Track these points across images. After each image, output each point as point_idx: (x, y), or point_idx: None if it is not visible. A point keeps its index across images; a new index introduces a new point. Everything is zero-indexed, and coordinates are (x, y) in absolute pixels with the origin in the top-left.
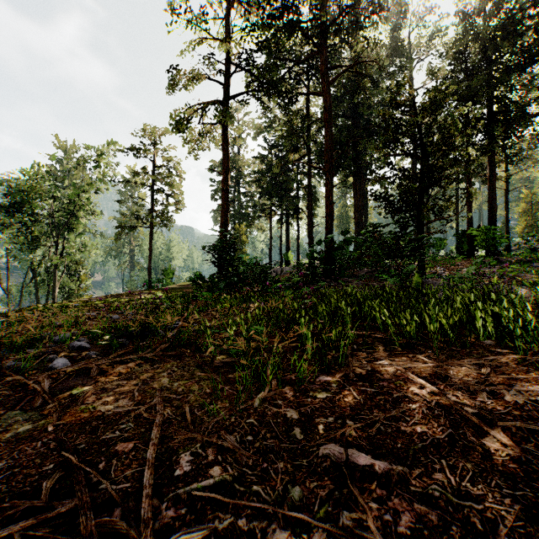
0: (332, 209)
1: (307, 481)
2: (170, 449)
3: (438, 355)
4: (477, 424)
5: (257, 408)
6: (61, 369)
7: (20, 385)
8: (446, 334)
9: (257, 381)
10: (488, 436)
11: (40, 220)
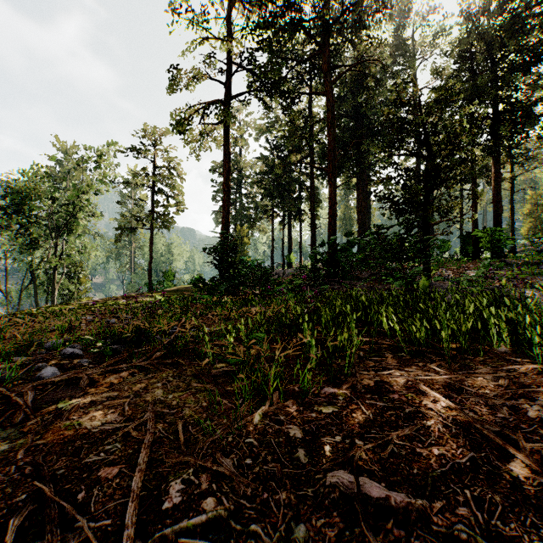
0: (335, 210)
1: (313, 517)
2: (159, 475)
3: (450, 364)
4: (501, 445)
5: (257, 425)
6: (48, 379)
7: (3, 397)
8: (458, 341)
9: (257, 392)
10: (514, 460)
11: (39, 221)
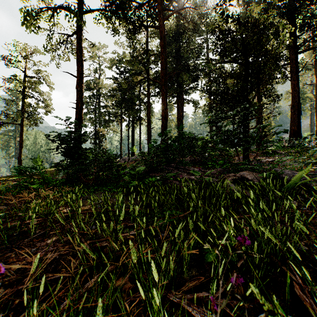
0: (166, 113)
1: None
2: None
3: None
4: None
5: None
6: None
7: None
8: None
9: None
10: None
11: None
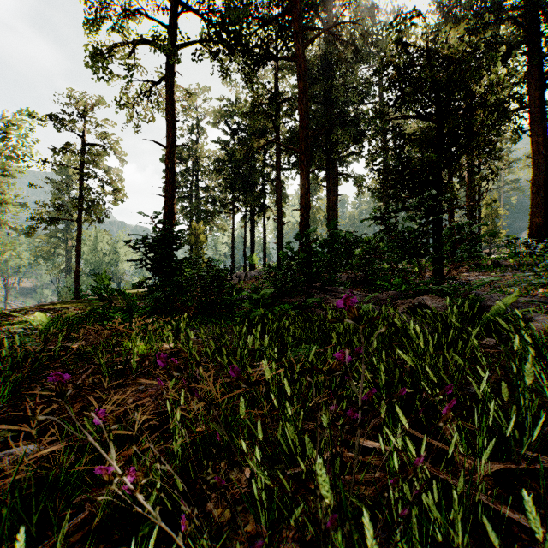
0: (308, 199)
1: None
2: None
3: None
4: None
5: None
6: None
7: None
8: None
9: None
10: None
11: None
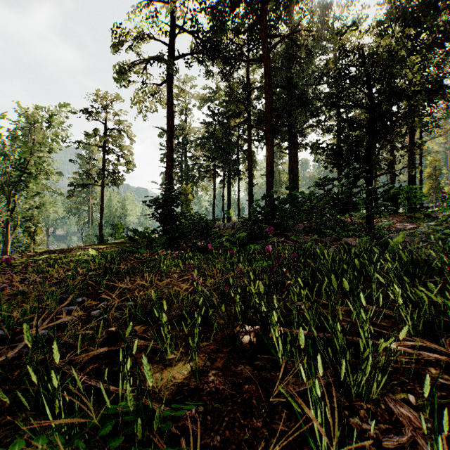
0: (272, 167)
1: None
2: None
3: None
4: None
5: None
6: None
7: None
8: None
9: None
10: None
11: None
